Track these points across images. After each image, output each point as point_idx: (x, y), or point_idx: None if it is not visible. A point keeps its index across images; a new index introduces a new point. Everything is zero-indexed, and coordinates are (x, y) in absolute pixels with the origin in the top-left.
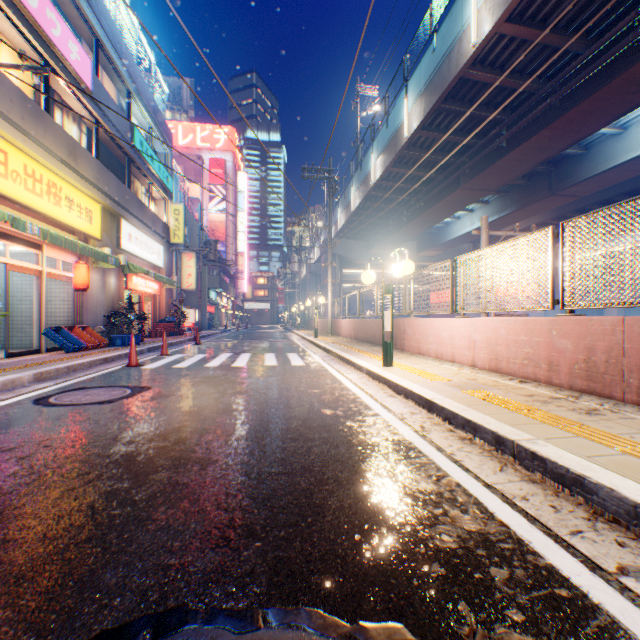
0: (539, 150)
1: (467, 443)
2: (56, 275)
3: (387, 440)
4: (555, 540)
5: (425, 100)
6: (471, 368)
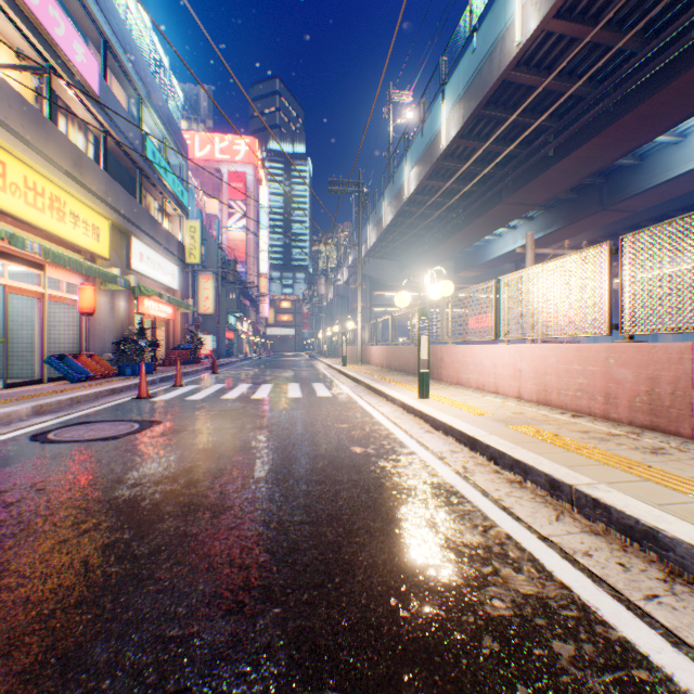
0: (590, 160)
1: (516, 487)
2: (60, 298)
3: (425, 483)
4: (627, 606)
5: (464, 106)
6: (517, 400)
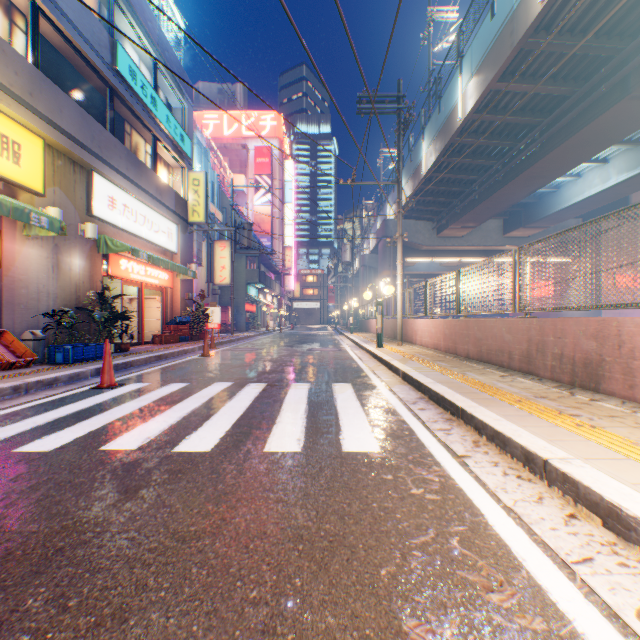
0: None
1: None
2: None
3: None
4: None
5: None
6: None
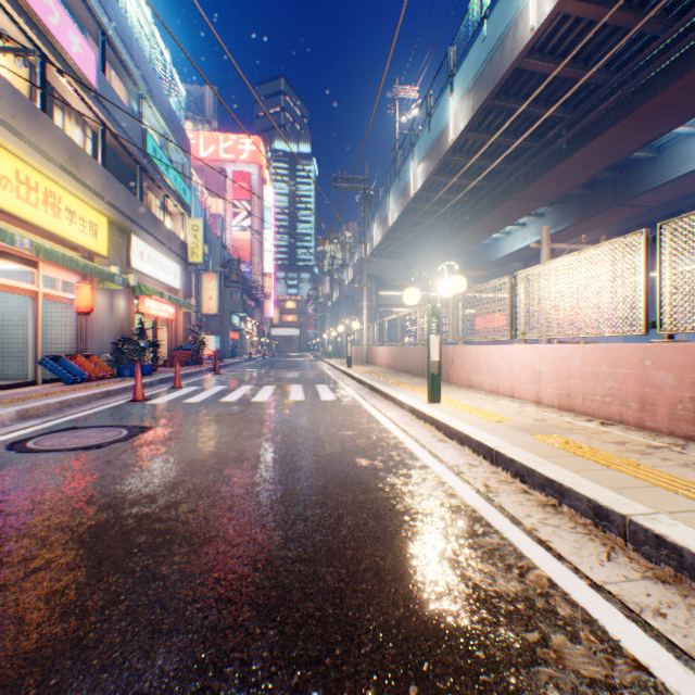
0: (605, 152)
1: (551, 512)
2: (55, 297)
3: (442, 506)
4: None
5: (474, 97)
6: (535, 405)
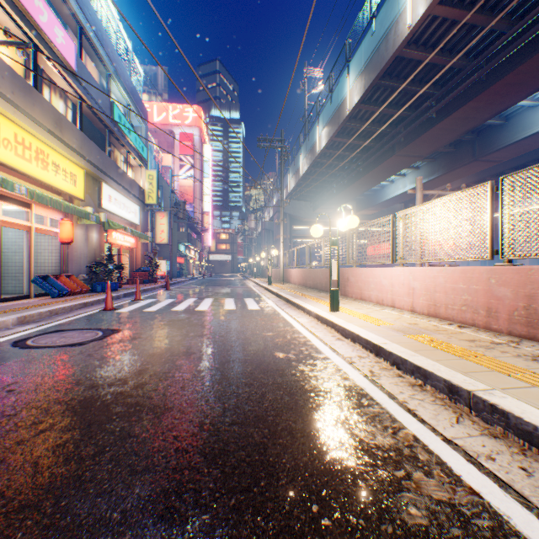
0: (465, 120)
1: (418, 390)
2: (44, 230)
3: (339, 386)
4: (537, 515)
5: (365, 77)
6: (410, 313)
